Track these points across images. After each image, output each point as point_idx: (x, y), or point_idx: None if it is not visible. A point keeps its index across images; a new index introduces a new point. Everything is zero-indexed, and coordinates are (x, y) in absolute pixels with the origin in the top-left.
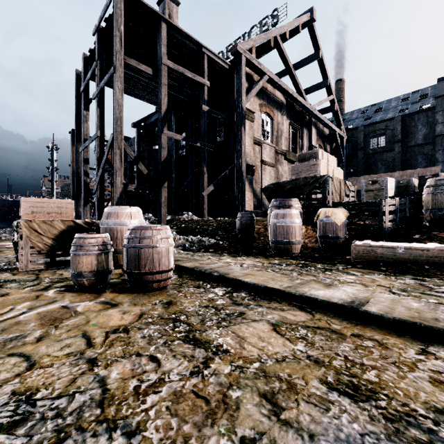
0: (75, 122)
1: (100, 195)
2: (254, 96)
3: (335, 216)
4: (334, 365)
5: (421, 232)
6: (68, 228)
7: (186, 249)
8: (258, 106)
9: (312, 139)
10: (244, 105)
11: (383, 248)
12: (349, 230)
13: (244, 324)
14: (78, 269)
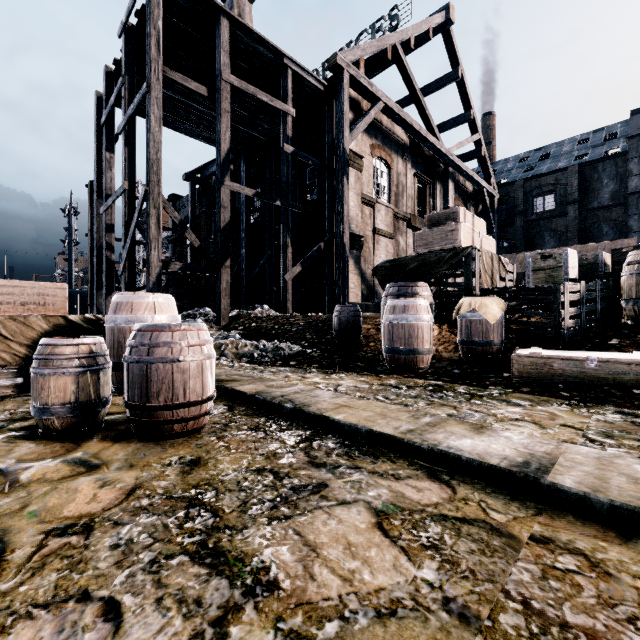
0: (95, 170)
1: (130, 280)
2: (362, 133)
3: (485, 310)
4: (503, 630)
5: (620, 335)
6: (55, 328)
7: (255, 361)
8: (368, 148)
9: (448, 198)
10: (347, 144)
11: (564, 360)
12: (506, 332)
13: (322, 511)
14: (42, 400)
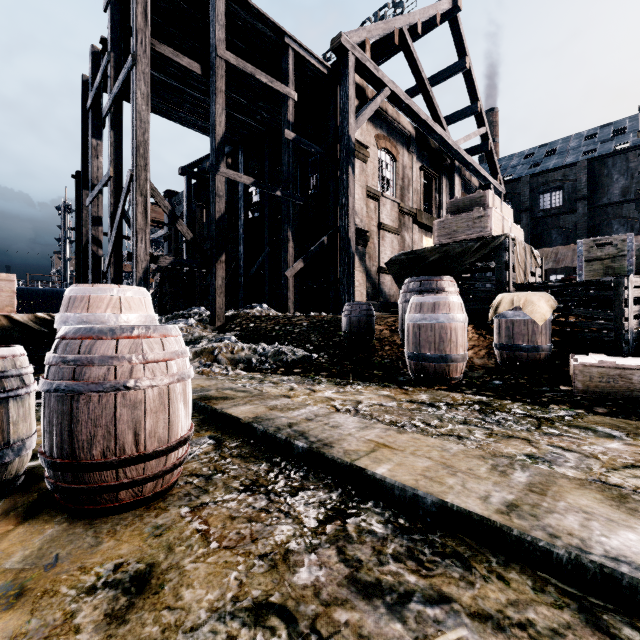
0: (82, 159)
1: (116, 276)
2: (367, 123)
3: (532, 308)
4: None
5: None
6: None
7: (253, 368)
8: (373, 138)
9: (455, 194)
10: (352, 132)
11: None
12: None
13: None
14: None
